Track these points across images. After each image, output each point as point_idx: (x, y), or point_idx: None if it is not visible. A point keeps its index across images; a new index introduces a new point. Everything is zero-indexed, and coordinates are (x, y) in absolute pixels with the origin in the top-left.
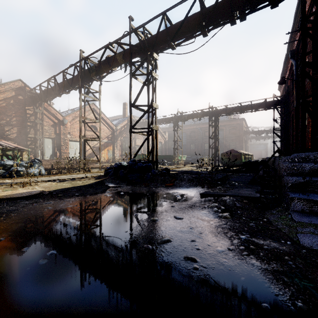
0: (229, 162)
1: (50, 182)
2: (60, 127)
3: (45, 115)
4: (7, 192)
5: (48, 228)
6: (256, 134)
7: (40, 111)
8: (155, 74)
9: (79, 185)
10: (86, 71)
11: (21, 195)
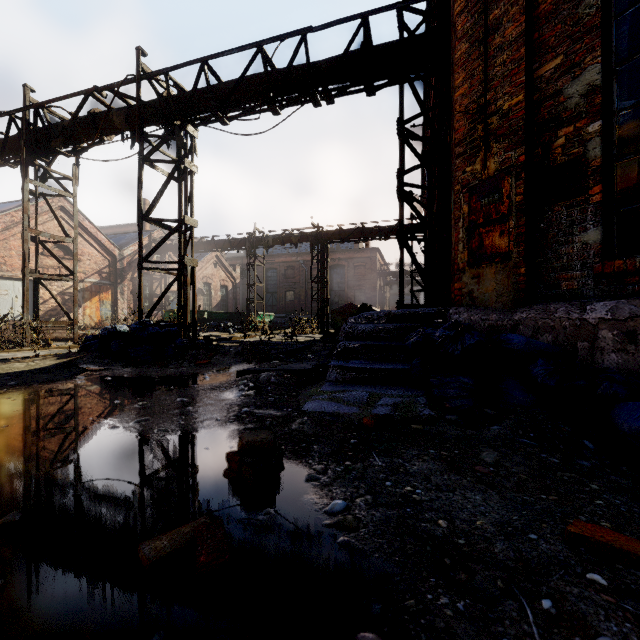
0: None
1: None
2: None
3: None
4: None
5: None
6: (397, 277)
7: None
8: (190, 164)
9: (19, 369)
10: (41, 132)
11: None
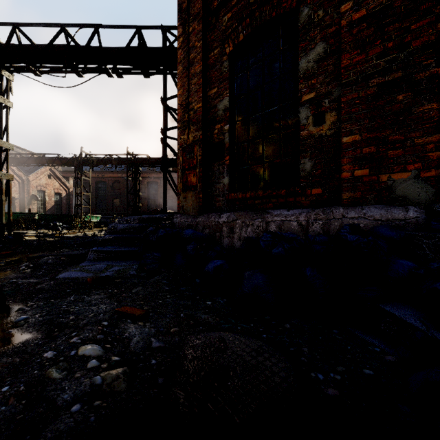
0: None
1: None
2: None
3: None
4: None
5: None
6: None
7: None
8: (5, 101)
9: None
10: None
11: None
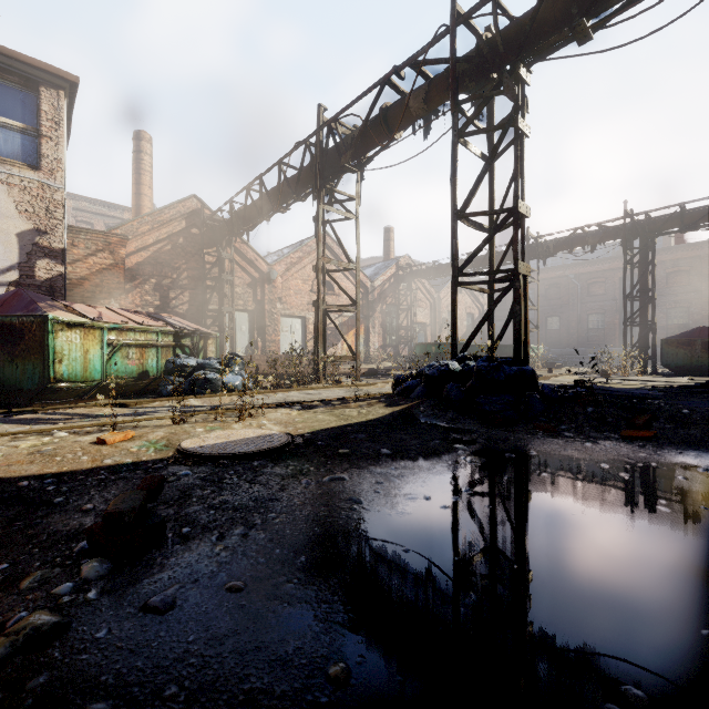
0: (692, 364)
1: (284, 408)
2: (263, 288)
3: (237, 264)
4: (216, 435)
5: (453, 617)
6: None
7: (230, 256)
8: (522, 124)
9: (356, 420)
10: (330, 153)
11: (255, 447)
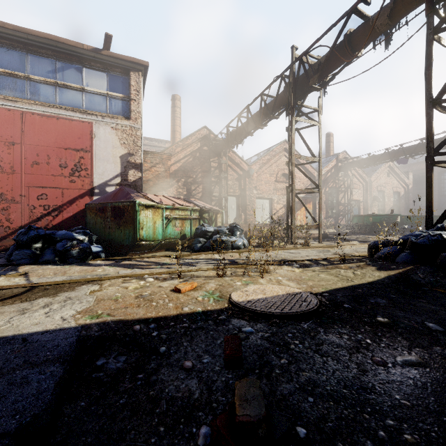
0: None
1: (285, 266)
2: (245, 181)
3: (229, 166)
4: (252, 289)
5: None
6: None
7: (226, 161)
8: None
9: (357, 281)
10: (299, 80)
11: (295, 307)
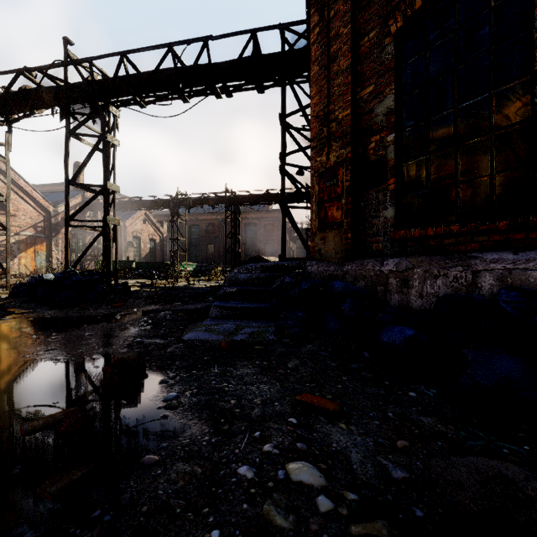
0: None
1: None
2: None
3: None
4: None
5: None
6: None
7: None
8: (113, 139)
9: None
10: None
11: None
